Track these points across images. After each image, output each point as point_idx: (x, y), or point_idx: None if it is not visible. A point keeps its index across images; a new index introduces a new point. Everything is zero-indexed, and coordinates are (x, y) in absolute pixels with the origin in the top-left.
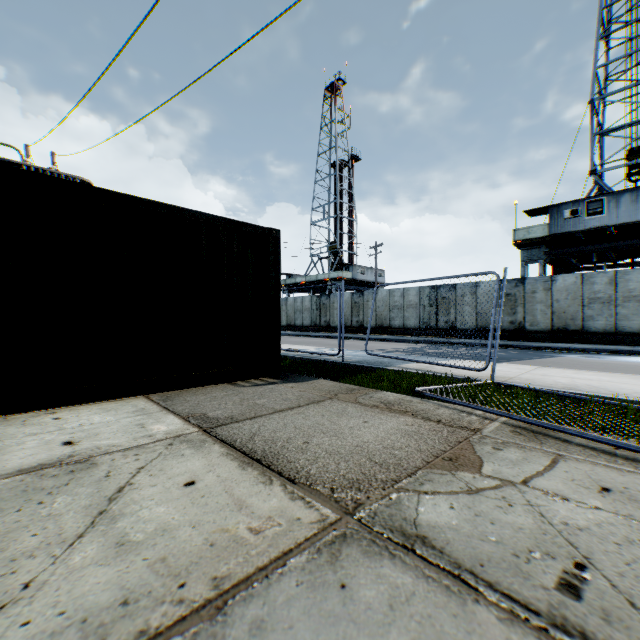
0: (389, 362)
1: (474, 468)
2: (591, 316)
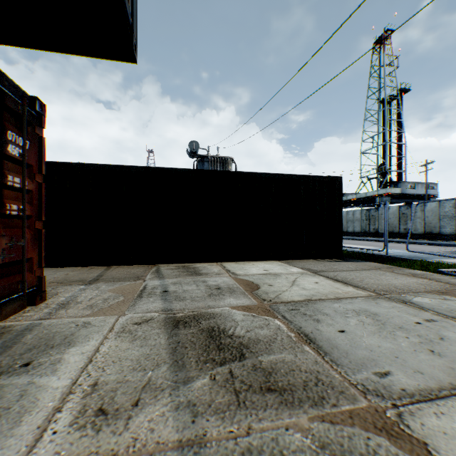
0: (426, 257)
1: (453, 296)
2: None
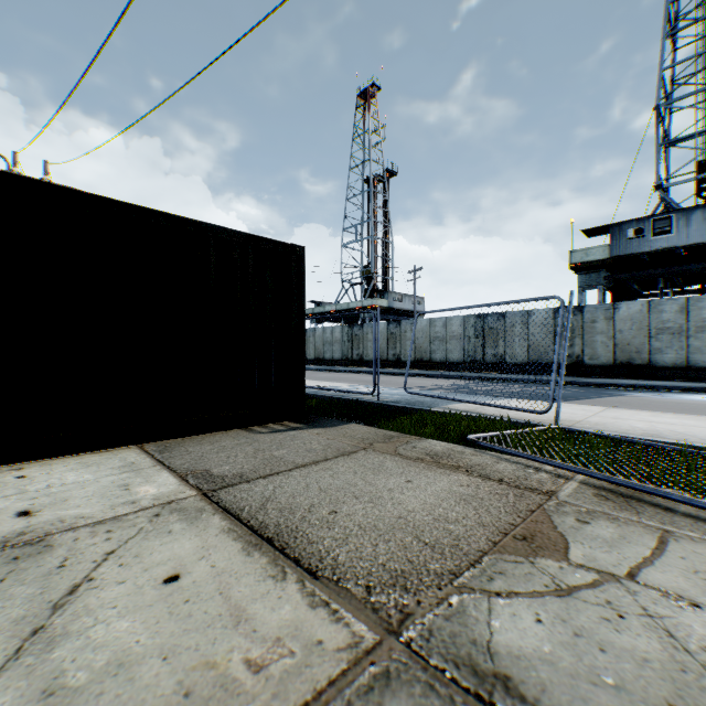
0: (432, 402)
1: (558, 552)
2: (659, 349)
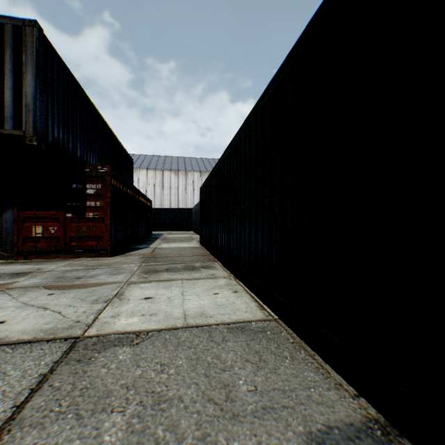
0: None
1: None
2: None
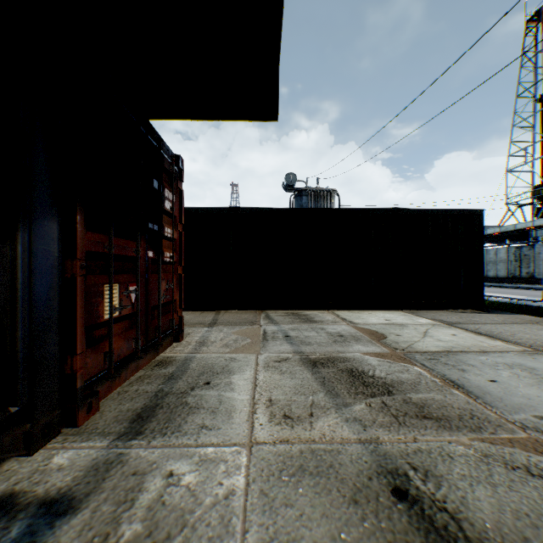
0: None
1: None
2: None
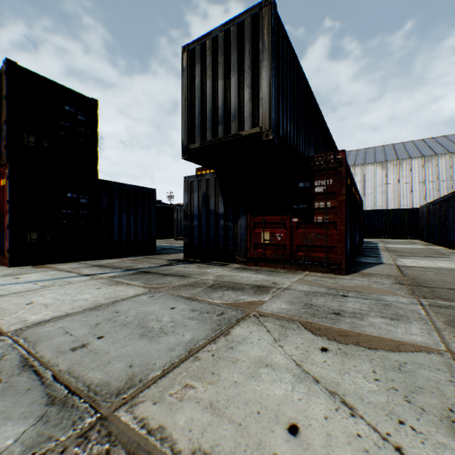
0: None
1: None
2: None
